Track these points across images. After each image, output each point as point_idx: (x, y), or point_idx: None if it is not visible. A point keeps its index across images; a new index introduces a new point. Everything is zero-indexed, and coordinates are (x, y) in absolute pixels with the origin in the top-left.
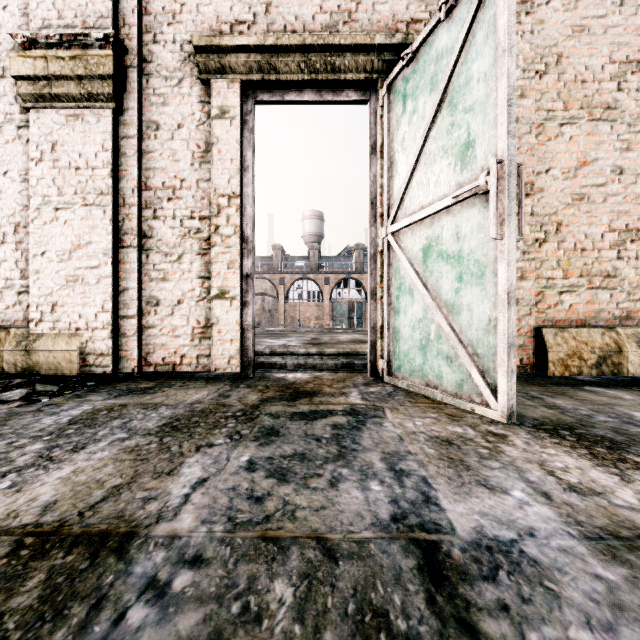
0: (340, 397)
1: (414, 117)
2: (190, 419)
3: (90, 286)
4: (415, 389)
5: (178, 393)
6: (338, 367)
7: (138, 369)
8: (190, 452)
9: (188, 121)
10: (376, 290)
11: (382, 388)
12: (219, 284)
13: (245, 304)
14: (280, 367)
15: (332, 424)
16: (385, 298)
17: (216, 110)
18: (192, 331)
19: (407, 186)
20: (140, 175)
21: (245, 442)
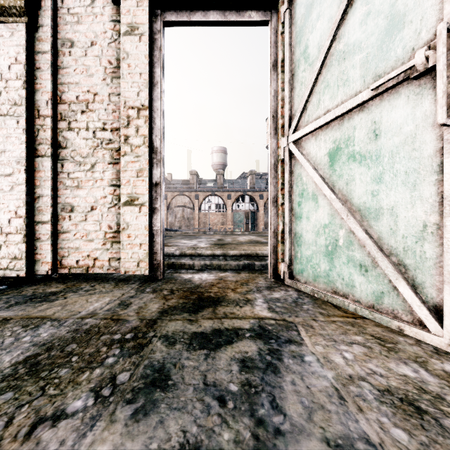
0: (245, 306)
1: (318, 22)
2: (65, 347)
3: (4, 193)
4: (321, 295)
5: (78, 300)
6: (240, 267)
7: (52, 272)
8: (13, 441)
9: (100, 39)
10: (276, 197)
11: (286, 293)
12: (129, 191)
13: (154, 210)
14: (188, 267)
15: (239, 358)
16: (286, 204)
17: (126, 27)
18: (104, 236)
19: (310, 93)
20: (55, 89)
21: (113, 407)
